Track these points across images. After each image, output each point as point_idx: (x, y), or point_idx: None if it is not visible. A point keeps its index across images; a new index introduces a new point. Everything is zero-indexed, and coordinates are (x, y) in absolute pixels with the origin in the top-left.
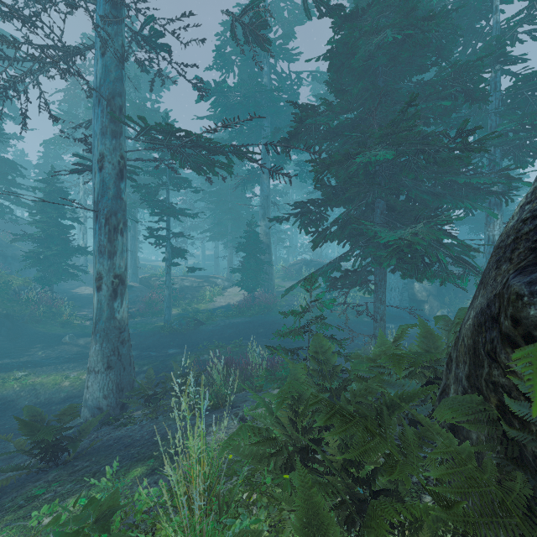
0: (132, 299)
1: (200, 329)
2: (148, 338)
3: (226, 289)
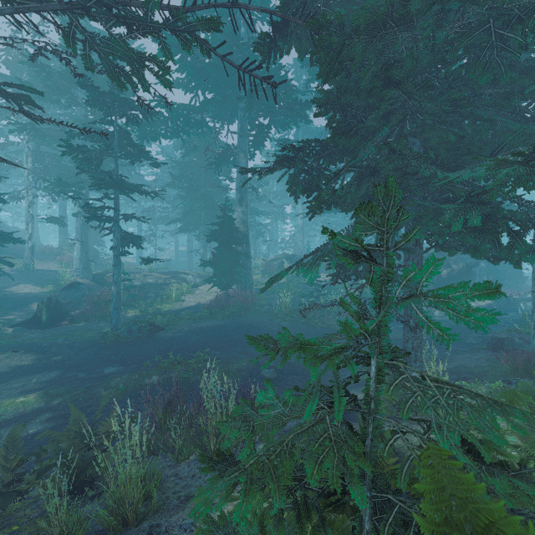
0: (77, 298)
1: (157, 336)
2: (83, 351)
3: (197, 287)
